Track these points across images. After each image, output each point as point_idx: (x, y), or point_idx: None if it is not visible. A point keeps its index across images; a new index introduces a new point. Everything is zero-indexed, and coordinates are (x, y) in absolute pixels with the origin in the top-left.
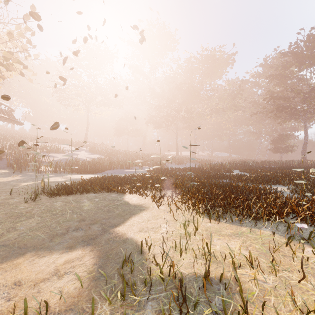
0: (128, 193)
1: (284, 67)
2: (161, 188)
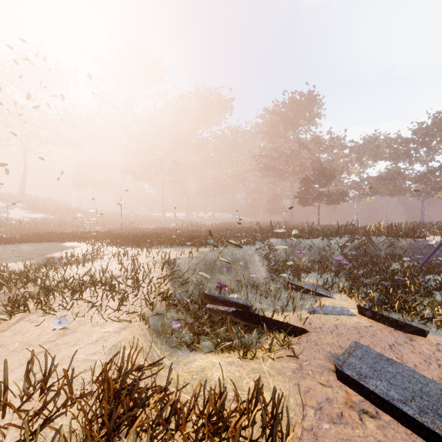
0: (68, 241)
1: (273, 126)
2: (100, 238)
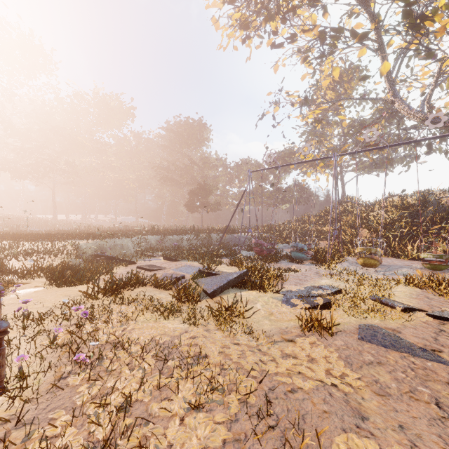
0: None
1: (171, 142)
2: (6, 237)
